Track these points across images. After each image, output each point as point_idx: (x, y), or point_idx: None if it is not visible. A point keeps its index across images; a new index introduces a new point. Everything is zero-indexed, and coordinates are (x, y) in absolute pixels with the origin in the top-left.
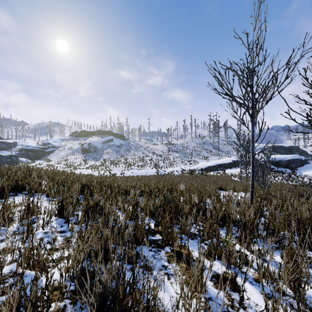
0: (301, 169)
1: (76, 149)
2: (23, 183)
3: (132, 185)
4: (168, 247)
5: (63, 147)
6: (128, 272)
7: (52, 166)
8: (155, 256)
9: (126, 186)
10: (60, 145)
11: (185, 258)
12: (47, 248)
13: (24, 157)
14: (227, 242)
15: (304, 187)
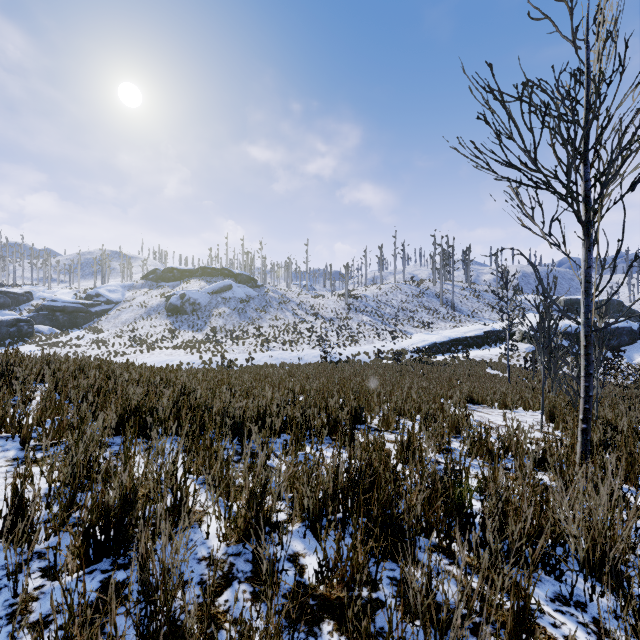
0: (630, 351)
1: (155, 307)
2: None
3: (261, 401)
4: None
5: (129, 303)
6: None
7: (104, 344)
8: None
9: (246, 407)
10: (123, 297)
11: None
12: None
13: (47, 323)
14: None
15: None
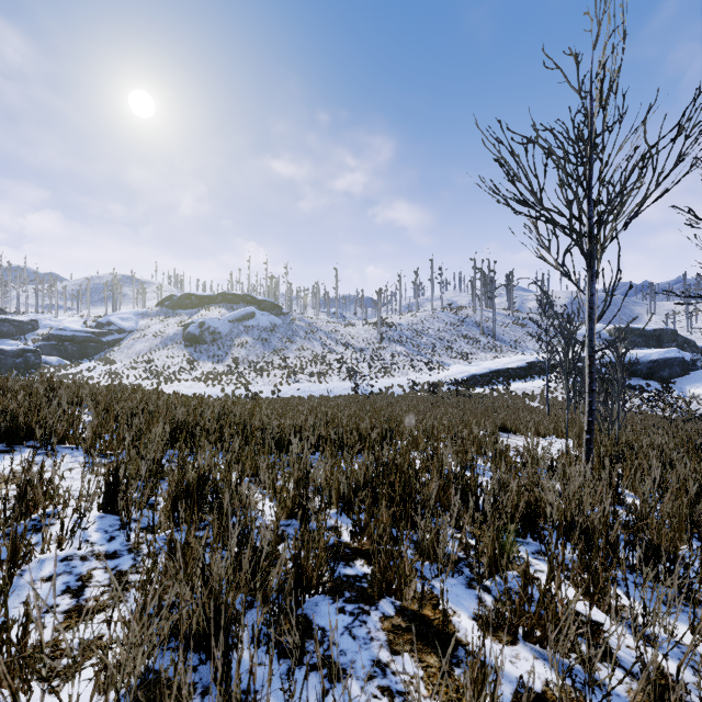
0: (682, 383)
1: (171, 336)
2: (29, 421)
3: (296, 422)
4: (388, 600)
5: (143, 333)
6: (279, 686)
7: (118, 376)
8: (353, 630)
9: (282, 427)
10: (136, 326)
11: (437, 635)
12: (61, 610)
13: (54, 353)
14: (551, 595)
15: (693, 424)
